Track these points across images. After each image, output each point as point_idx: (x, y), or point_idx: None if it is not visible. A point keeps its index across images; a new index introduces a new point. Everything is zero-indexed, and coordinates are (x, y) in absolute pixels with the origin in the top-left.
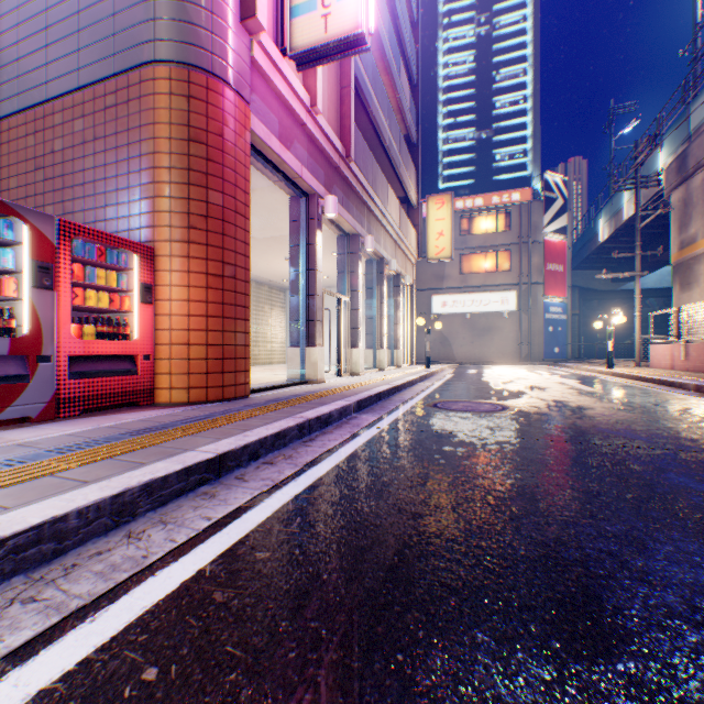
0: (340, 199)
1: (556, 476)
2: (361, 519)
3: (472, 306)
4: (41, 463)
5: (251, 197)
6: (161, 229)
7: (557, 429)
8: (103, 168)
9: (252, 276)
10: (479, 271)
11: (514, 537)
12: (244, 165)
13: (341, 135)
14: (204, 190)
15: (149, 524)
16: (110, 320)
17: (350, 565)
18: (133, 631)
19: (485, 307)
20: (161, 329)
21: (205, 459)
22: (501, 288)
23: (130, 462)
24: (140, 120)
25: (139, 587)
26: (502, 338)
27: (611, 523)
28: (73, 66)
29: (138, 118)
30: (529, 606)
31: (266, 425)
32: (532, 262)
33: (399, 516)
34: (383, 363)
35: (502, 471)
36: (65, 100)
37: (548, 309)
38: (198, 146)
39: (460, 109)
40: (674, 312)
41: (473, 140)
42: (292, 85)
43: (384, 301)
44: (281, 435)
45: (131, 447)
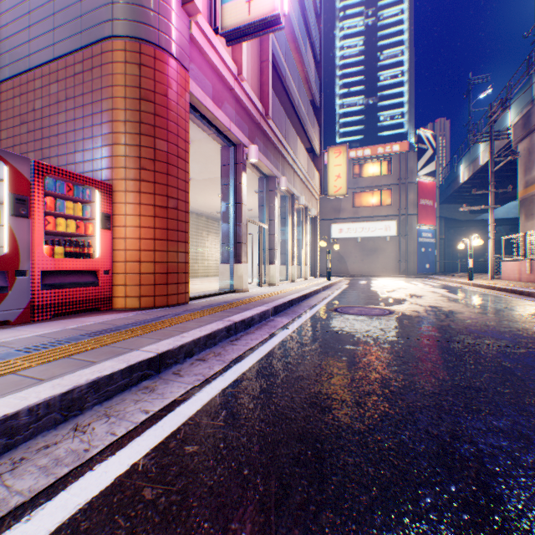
0: (260, 148)
1: (441, 372)
2: (278, 413)
3: (362, 232)
4: (8, 362)
5: (191, 147)
6: (118, 170)
7: (436, 330)
8: (73, 122)
9: (193, 209)
10: (367, 205)
11: (413, 431)
12: (184, 120)
13: (261, 99)
14: (152, 139)
15: (94, 417)
16: (76, 242)
17: (268, 460)
18: (63, 533)
19: (372, 233)
20: (118, 249)
21: (146, 358)
22: (384, 218)
23: (83, 361)
24: (101, 83)
25: (76, 483)
26: (385, 256)
27: (496, 417)
28: (49, 42)
29: (99, 82)
30: (436, 507)
31: (200, 327)
32: (409, 198)
33: (311, 410)
34: (294, 276)
35: (395, 367)
36: (43, 69)
37: (421, 234)
38: (147, 104)
39: (352, 81)
40: (521, 237)
41: (362, 105)
42: (222, 57)
43: (295, 228)
44: (211, 335)
45: (87, 347)
